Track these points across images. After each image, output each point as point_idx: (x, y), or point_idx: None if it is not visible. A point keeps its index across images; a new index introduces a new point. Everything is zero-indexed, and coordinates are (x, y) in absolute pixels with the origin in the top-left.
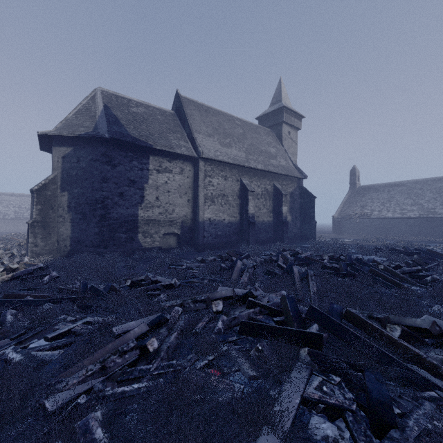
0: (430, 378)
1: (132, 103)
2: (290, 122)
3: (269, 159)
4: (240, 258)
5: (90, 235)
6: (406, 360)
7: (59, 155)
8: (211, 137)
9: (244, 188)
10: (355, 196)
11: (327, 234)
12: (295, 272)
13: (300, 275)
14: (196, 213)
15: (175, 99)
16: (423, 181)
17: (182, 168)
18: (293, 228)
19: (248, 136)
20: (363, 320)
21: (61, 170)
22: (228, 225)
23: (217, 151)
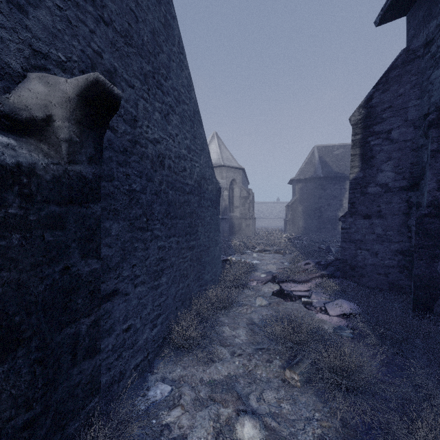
0: None
1: (334, 148)
2: None
3: None
4: None
5: (313, 226)
6: None
7: (298, 187)
8: None
9: None
10: None
11: None
12: None
13: None
14: None
15: None
16: None
17: None
18: None
19: None
20: None
21: (299, 195)
22: None
23: None
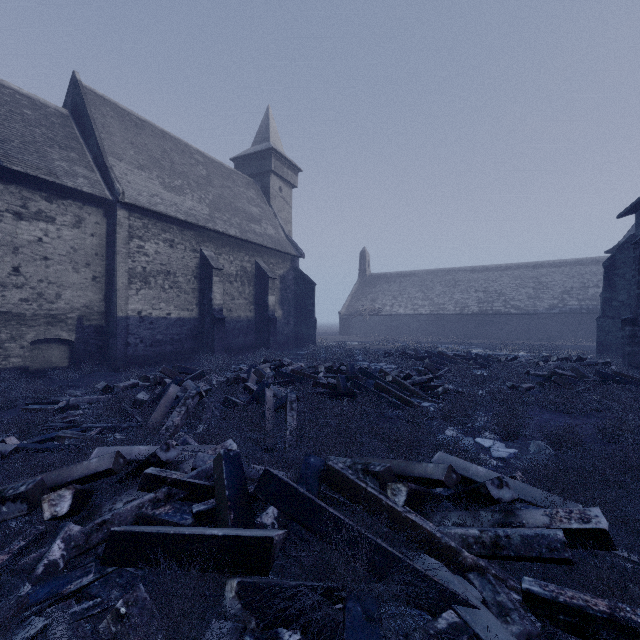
0: (447, 577)
1: None
2: (282, 174)
3: (250, 223)
4: (178, 380)
5: None
6: (414, 549)
7: None
8: (145, 171)
9: (206, 264)
10: (365, 286)
11: (332, 337)
12: (267, 398)
13: (276, 403)
14: (112, 302)
15: (70, 88)
16: (434, 271)
17: (79, 217)
18: (286, 328)
19: (215, 182)
20: (352, 483)
21: None
22: (176, 323)
23: (156, 197)
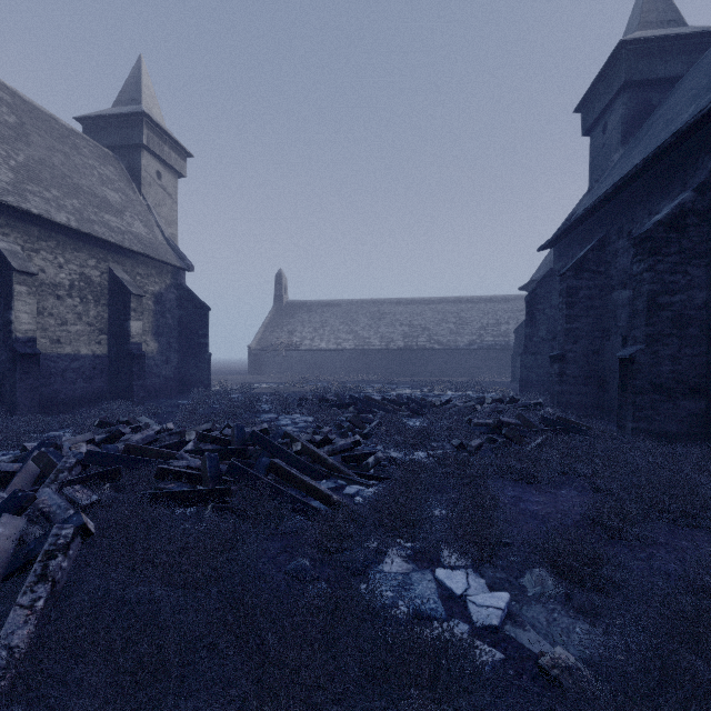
0: None
1: None
2: (160, 154)
3: (100, 211)
4: None
5: None
6: None
7: None
8: None
9: (0, 262)
10: (281, 316)
11: (240, 377)
12: None
13: (24, 550)
14: None
15: None
16: (359, 302)
17: None
18: (164, 368)
19: (35, 138)
20: None
21: None
22: None
23: None
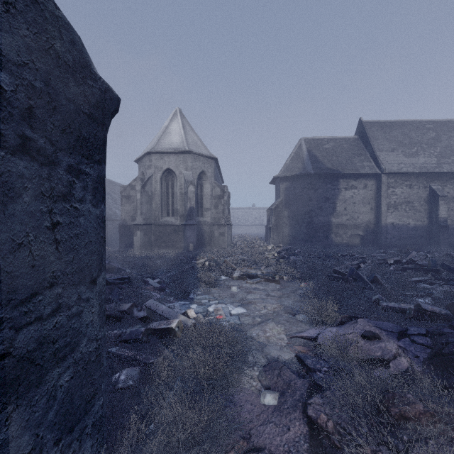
0: None
1: (324, 141)
2: None
3: None
4: (416, 250)
5: (301, 234)
6: None
7: (283, 187)
8: (394, 151)
9: (433, 194)
10: None
11: None
12: None
13: None
14: (379, 219)
15: (358, 125)
16: None
17: (365, 184)
18: None
19: (442, 137)
20: None
21: (284, 196)
22: (413, 229)
23: (401, 164)
